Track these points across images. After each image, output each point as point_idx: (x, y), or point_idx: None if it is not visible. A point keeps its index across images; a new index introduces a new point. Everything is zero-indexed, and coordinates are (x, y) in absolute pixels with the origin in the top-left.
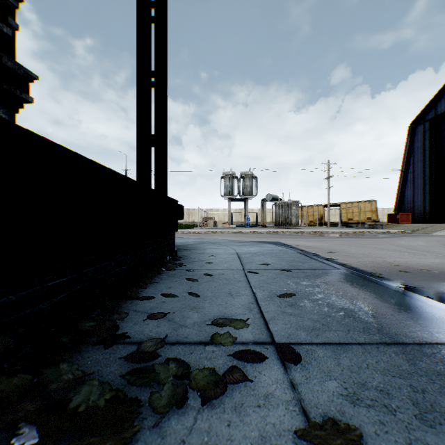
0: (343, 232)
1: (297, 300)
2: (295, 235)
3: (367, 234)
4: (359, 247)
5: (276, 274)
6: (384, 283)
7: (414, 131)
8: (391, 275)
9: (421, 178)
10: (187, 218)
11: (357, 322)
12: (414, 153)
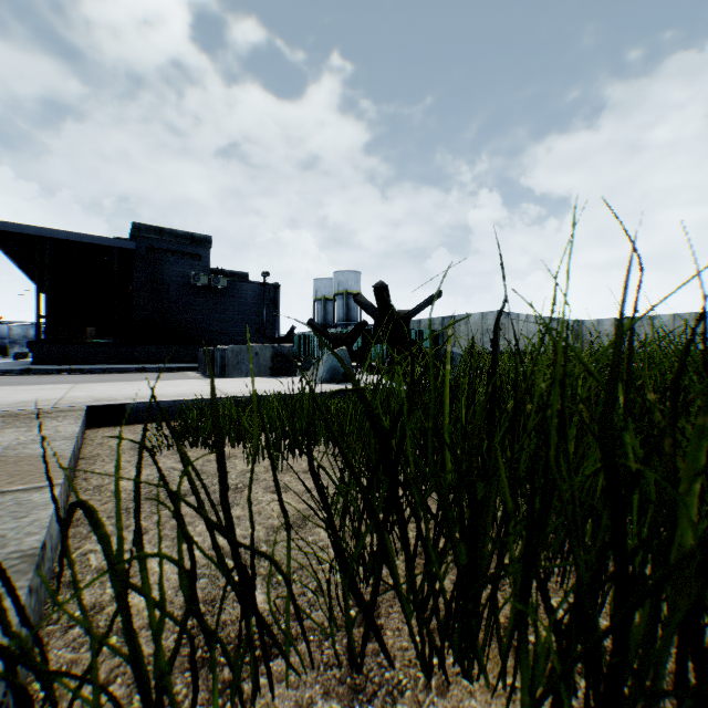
0: None
1: None
2: None
3: None
4: None
5: None
6: None
7: None
8: None
9: None
10: None
11: None
12: None
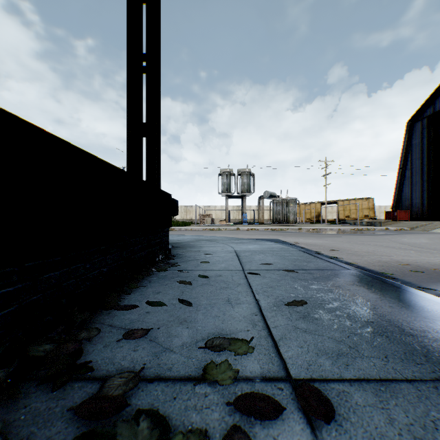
0: (341, 229)
1: (309, 309)
2: (294, 232)
3: (366, 231)
4: (361, 245)
5: (280, 275)
6: (405, 287)
7: (412, 128)
8: (403, 276)
9: (419, 175)
10: (185, 216)
11: (393, 343)
12: (412, 150)
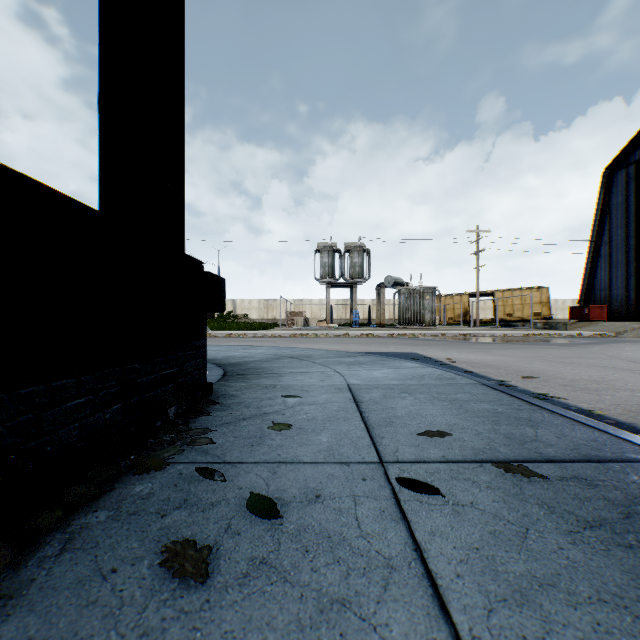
0: (508, 335)
1: None
2: (435, 340)
3: (549, 339)
4: (567, 365)
5: (501, 495)
6: None
7: (611, 179)
8: None
9: (622, 251)
10: (265, 314)
11: None
12: (612, 213)
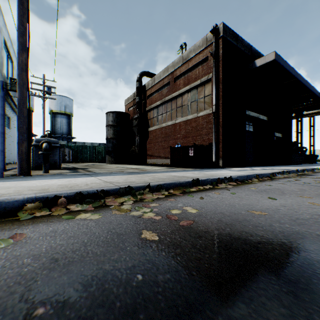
0: None
1: None
2: None
3: None
4: None
5: None
6: None
7: None
8: None
9: None
10: None
11: None
12: None
